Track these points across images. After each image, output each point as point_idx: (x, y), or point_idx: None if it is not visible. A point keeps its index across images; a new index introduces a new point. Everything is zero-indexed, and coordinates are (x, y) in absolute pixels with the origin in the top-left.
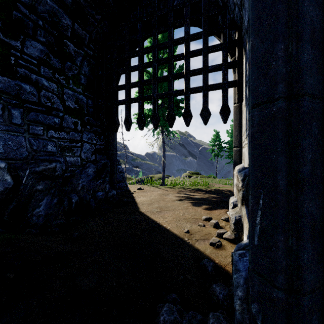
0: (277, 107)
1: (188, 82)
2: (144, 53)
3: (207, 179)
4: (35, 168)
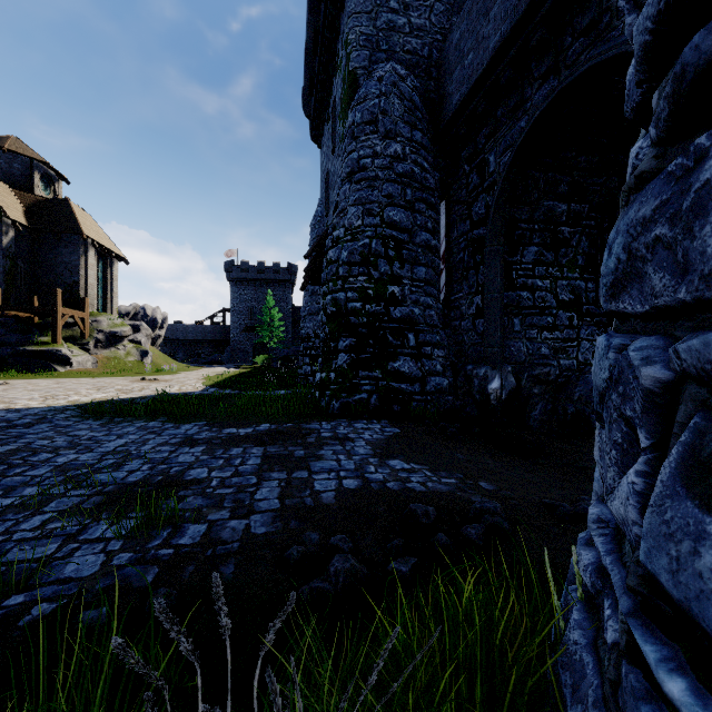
0: None
1: None
2: None
3: None
4: (531, 372)
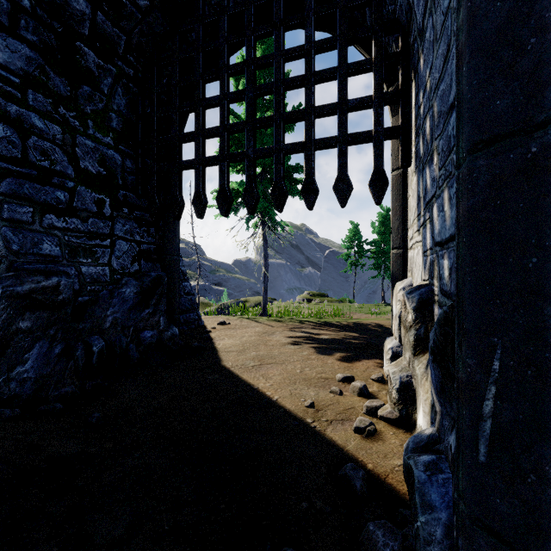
0: (543, 142)
1: (311, 129)
2: (229, 75)
3: (339, 305)
4: (14, 287)
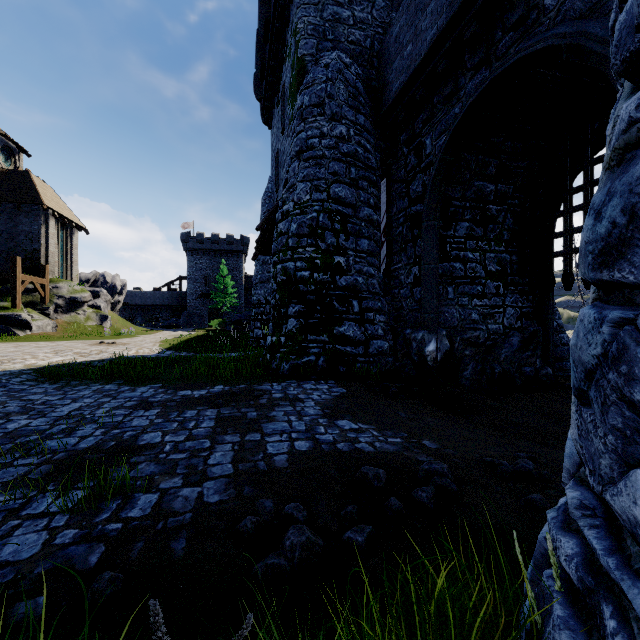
0: None
1: None
2: (592, 187)
3: None
4: (463, 335)
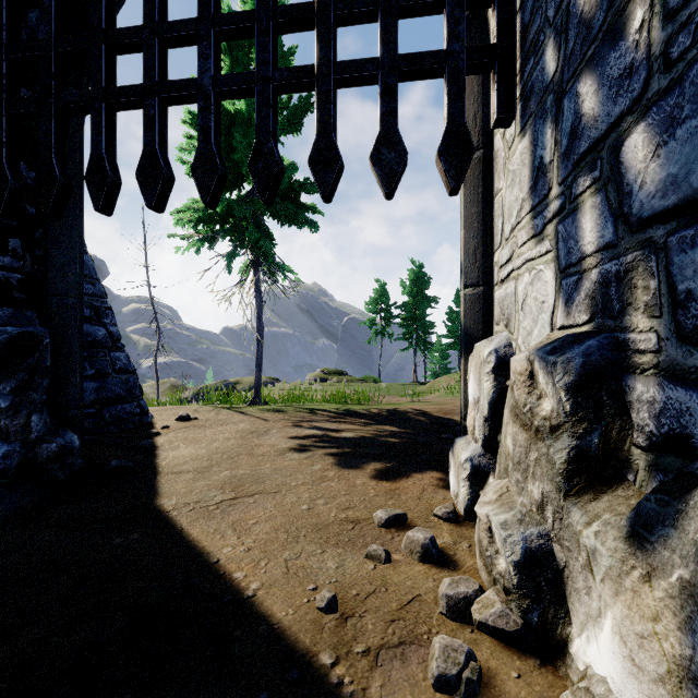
0: None
1: (330, 41)
2: None
3: (362, 385)
4: None
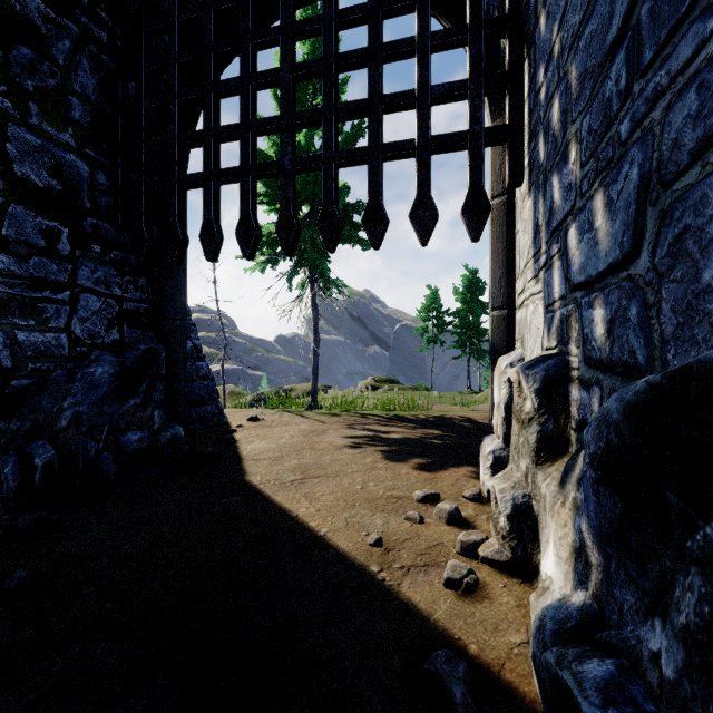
0: None
1: (378, 128)
2: (256, 47)
3: (414, 393)
4: None
